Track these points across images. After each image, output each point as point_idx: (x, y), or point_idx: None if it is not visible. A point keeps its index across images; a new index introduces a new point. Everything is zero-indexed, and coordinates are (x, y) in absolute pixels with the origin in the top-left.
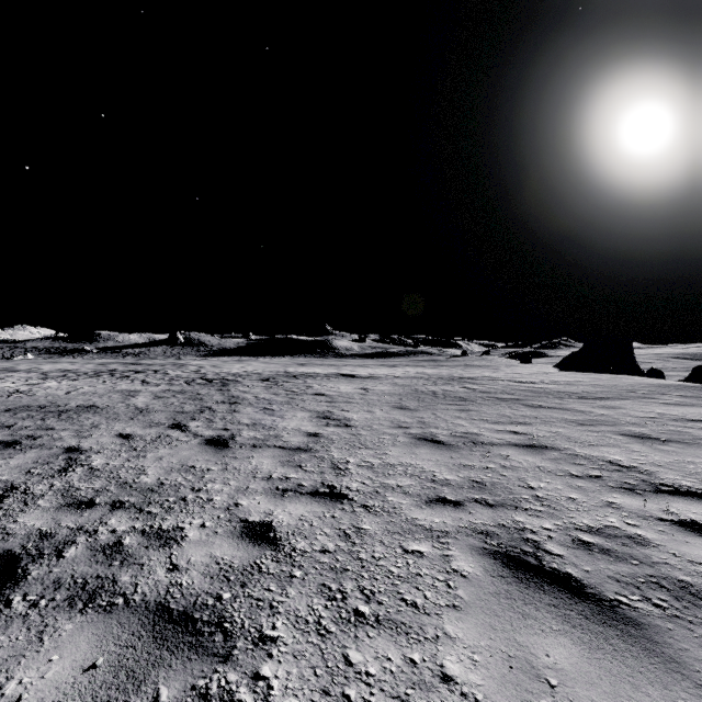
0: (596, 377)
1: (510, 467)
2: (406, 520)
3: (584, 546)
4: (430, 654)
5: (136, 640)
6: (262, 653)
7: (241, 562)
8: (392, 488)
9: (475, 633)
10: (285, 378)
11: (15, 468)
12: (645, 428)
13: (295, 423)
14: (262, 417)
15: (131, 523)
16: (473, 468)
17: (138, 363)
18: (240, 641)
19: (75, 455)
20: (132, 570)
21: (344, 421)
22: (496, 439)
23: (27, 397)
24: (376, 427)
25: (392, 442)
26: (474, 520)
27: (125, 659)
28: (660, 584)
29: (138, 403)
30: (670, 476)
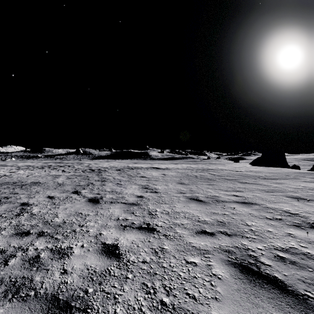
0: (269, 169)
1: (236, 214)
2: (186, 243)
3: (281, 260)
4: None
5: None
6: None
7: (100, 268)
8: (178, 225)
9: None
10: (127, 169)
11: None
12: (298, 193)
13: (131, 191)
14: (116, 188)
15: (46, 244)
16: (218, 214)
17: (62, 162)
18: None
19: (25, 207)
20: (42, 273)
21: (154, 190)
22: (227, 199)
23: (8, 178)
24: (170, 193)
25: (177, 200)
26: (221, 243)
27: None
28: None
29: (59, 181)
30: None
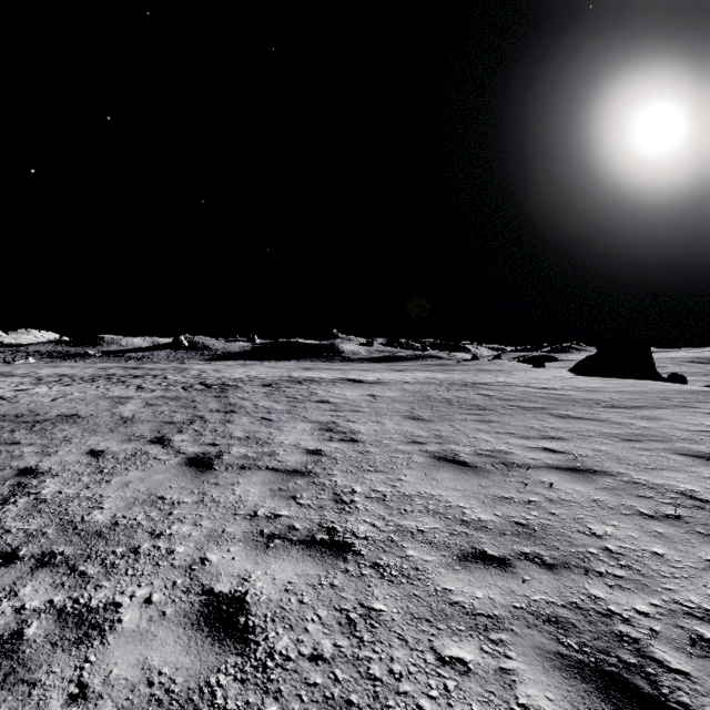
0: (619, 383)
1: (558, 501)
2: (435, 593)
3: None
4: None
5: None
6: None
7: (187, 680)
8: (411, 534)
9: None
10: (289, 384)
11: None
12: (703, 445)
13: (294, 437)
14: (258, 429)
15: (50, 594)
16: (511, 503)
17: (140, 367)
18: None
19: (26, 480)
20: (12, 698)
21: (350, 435)
22: (530, 459)
23: (8, 405)
24: (387, 442)
25: (406, 463)
26: (532, 594)
27: None
28: None
29: (125, 411)
30: None
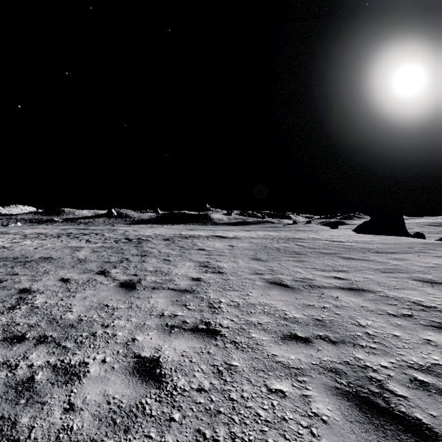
0: (383, 238)
1: (341, 307)
2: (267, 356)
3: (421, 386)
4: None
5: None
6: None
7: (129, 401)
8: (254, 325)
9: None
10: (179, 239)
11: None
12: (430, 275)
13: (184, 271)
14: (162, 266)
15: (47, 358)
16: (313, 308)
17: (87, 228)
18: None
19: (24, 295)
20: (33, 410)
21: (218, 269)
22: (326, 283)
23: (8, 251)
24: (240, 273)
25: (251, 285)
26: (322, 357)
27: None
28: None
29: (80, 255)
30: None
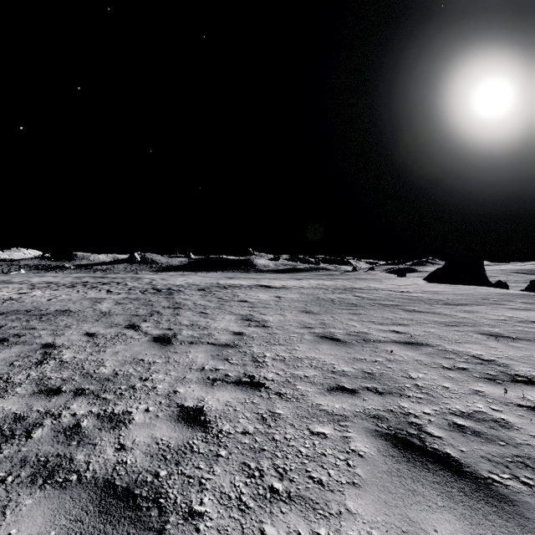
0: (456, 288)
1: (394, 361)
2: (312, 405)
3: (458, 429)
4: (335, 529)
5: (84, 514)
6: (191, 527)
7: (177, 442)
8: (300, 378)
9: (372, 509)
10: (217, 289)
11: (1, 361)
12: (498, 328)
13: (224, 324)
14: (198, 319)
15: (89, 408)
16: (364, 361)
17: (105, 277)
18: (173, 515)
19: (49, 350)
20: (86, 450)
21: (262, 323)
22: (382, 337)
23: (18, 303)
24: (287, 327)
25: (299, 340)
26: (367, 406)
27: (73, 533)
28: (525, 463)
29: (103, 308)
30: (523, 368)
